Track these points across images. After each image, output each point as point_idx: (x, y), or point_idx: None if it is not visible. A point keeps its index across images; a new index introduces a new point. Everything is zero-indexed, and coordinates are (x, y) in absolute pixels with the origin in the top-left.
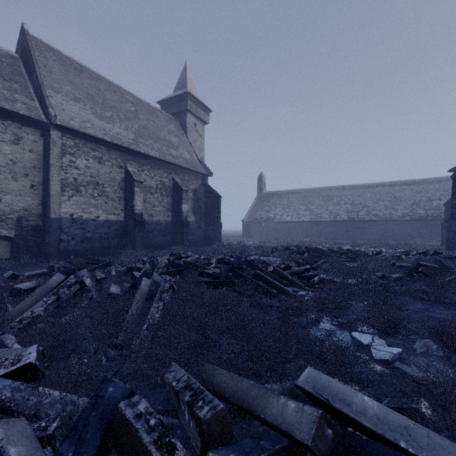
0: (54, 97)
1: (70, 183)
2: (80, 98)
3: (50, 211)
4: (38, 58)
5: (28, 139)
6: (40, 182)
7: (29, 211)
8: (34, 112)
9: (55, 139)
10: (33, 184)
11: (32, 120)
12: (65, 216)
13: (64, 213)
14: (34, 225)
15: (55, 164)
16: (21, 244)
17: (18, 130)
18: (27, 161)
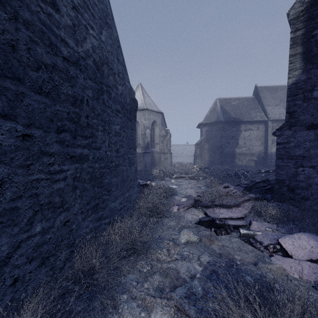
0: (268, 108)
1: (275, 140)
2: (277, 104)
3: (268, 151)
4: (261, 95)
5: (260, 127)
6: (264, 141)
7: (261, 152)
8: (262, 118)
9: (270, 125)
10: (262, 142)
11: (262, 120)
12: (273, 153)
13: (272, 151)
14: (262, 156)
15: (269, 134)
16: (258, 162)
17: (258, 125)
18: (260, 135)
